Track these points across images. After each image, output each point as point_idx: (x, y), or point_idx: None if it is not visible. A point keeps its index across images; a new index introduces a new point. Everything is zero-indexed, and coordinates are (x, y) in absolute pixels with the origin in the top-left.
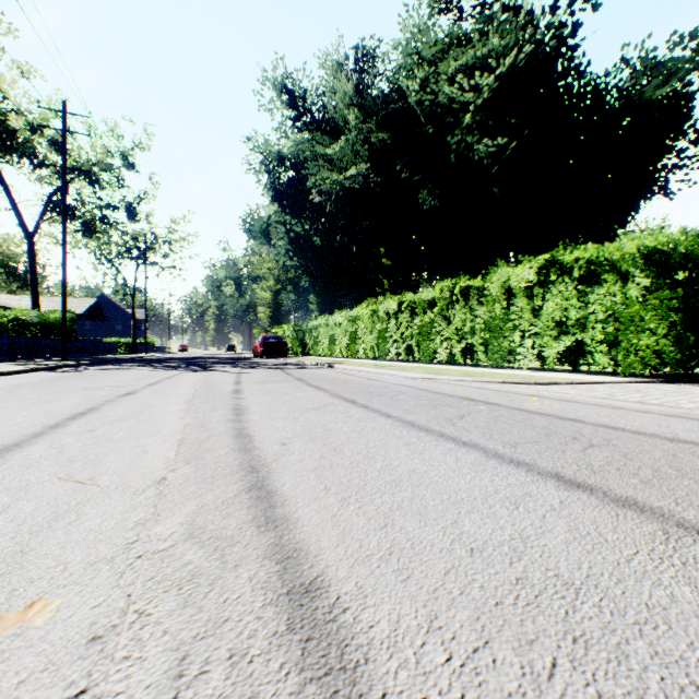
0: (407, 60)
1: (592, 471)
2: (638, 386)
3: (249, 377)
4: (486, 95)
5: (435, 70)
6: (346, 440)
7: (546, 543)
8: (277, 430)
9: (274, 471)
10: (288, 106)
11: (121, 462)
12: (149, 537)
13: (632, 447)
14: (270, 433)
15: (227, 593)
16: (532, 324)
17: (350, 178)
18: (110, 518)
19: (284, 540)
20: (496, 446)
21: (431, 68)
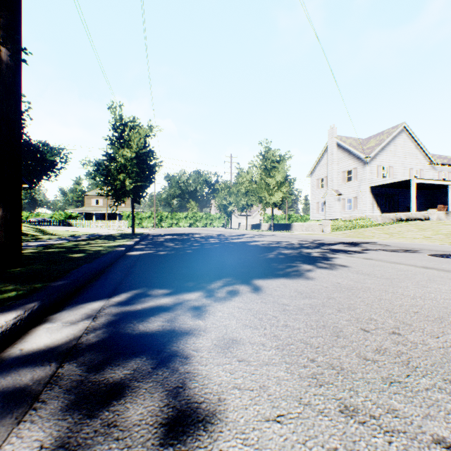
0: None
1: None
2: None
3: None
4: None
5: None
6: None
7: None
8: None
9: None
10: None
11: None
12: None
13: None
14: None
15: None
16: None
17: None
18: None
19: None
20: None
21: None
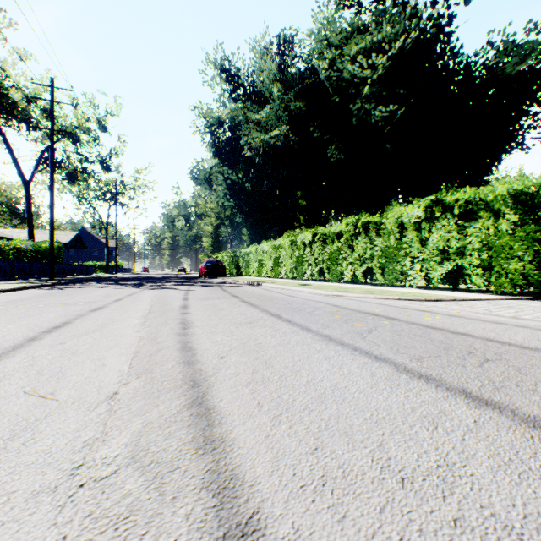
0: (319, 45)
1: (495, 387)
2: (509, 302)
3: (195, 294)
4: (381, 72)
5: (340, 52)
6: (275, 354)
7: (473, 472)
8: (216, 344)
9: (213, 385)
10: (226, 82)
11: (81, 375)
12: (93, 461)
13: (523, 361)
14: (210, 346)
15: (163, 536)
16: (420, 252)
17: (274, 137)
18: (62, 437)
19: (221, 465)
20: (404, 360)
21: (338, 51)
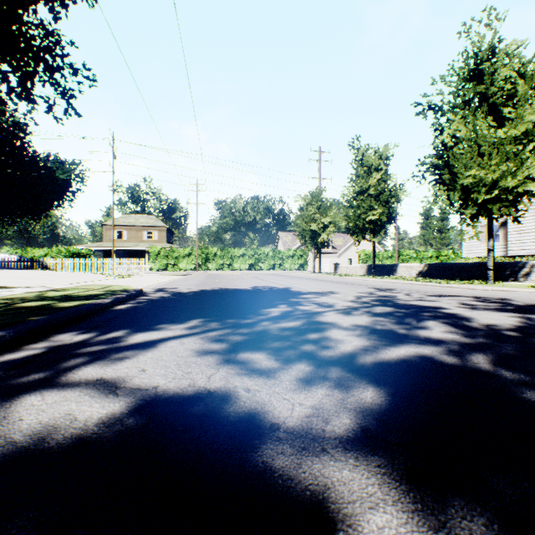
0: None
1: None
2: None
3: None
4: None
5: None
6: None
7: None
8: None
9: None
10: None
11: None
12: None
13: None
14: None
15: None
16: None
17: None
18: None
19: None
20: None
21: None
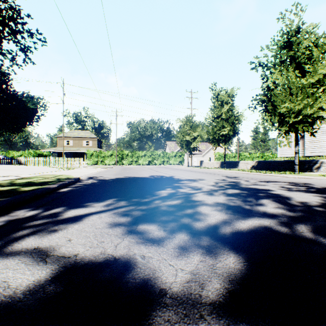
0: None
1: None
2: None
3: None
4: None
5: None
6: None
7: None
8: None
9: None
10: None
11: None
12: None
13: None
14: None
15: None
16: None
17: None
18: None
19: None
20: None
21: None
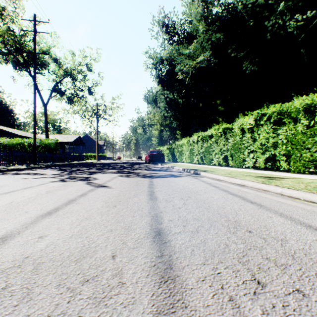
0: None
1: None
2: None
3: (79, 205)
4: None
5: None
6: None
7: None
8: None
9: None
10: (166, 33)
11: None
12: None
13: None
14: None
15: None
16: None
17: (199, 62)
18: None
19: None
20: None
21: None
